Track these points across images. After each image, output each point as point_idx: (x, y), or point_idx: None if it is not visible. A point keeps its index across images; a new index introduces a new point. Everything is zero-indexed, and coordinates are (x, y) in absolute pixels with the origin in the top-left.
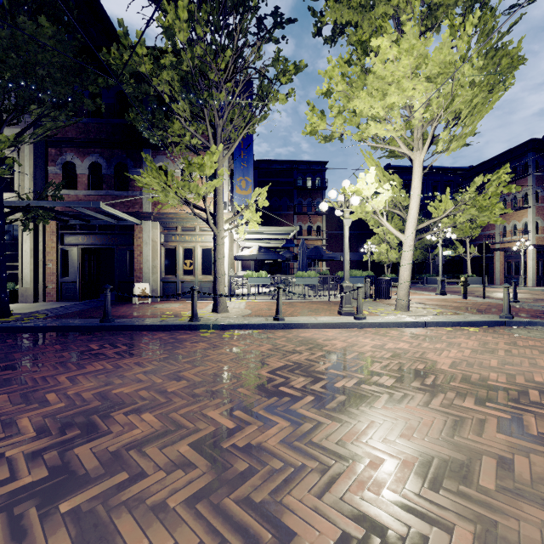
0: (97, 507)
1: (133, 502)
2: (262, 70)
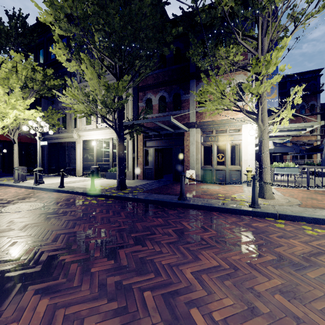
0: None
1: None
2: None
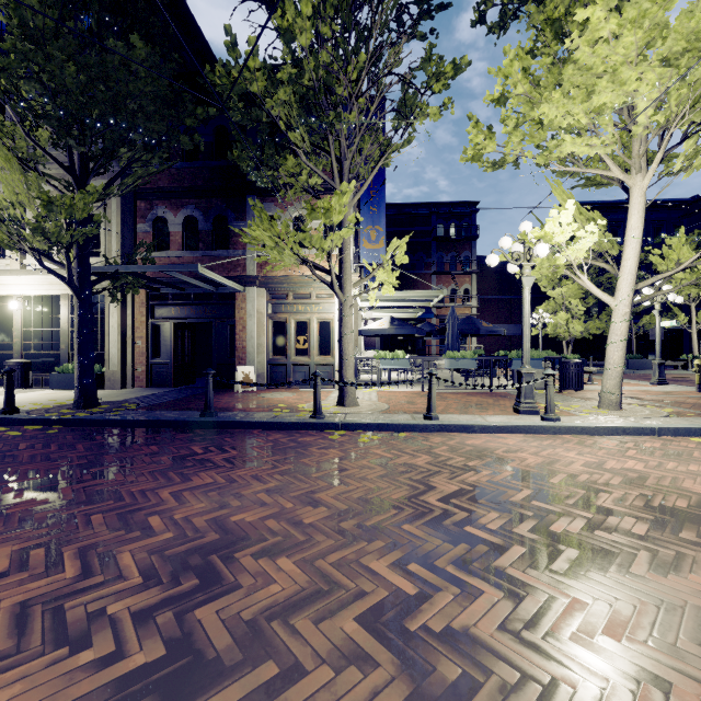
0: None
1: None
2: (407, 76)
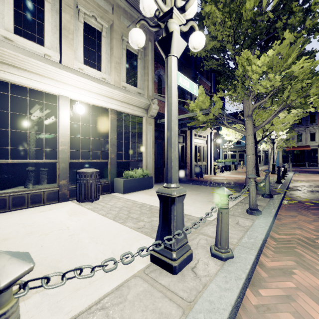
0: None
1: None
2: None
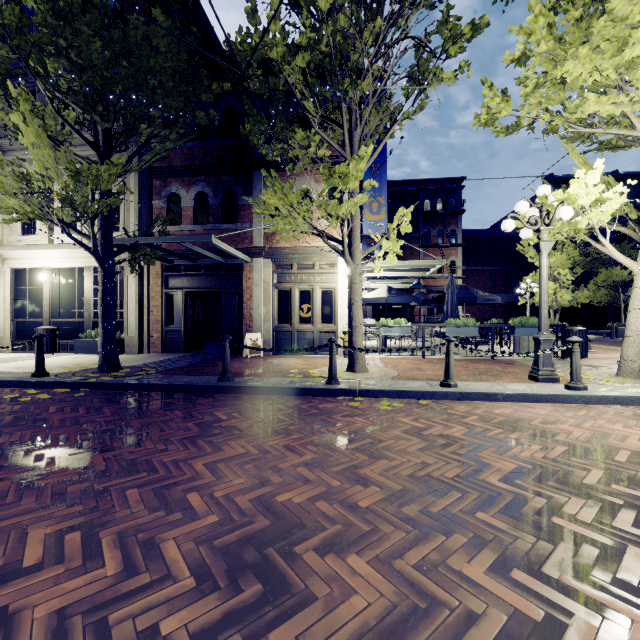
0: None
1: None
2: (422, 40)
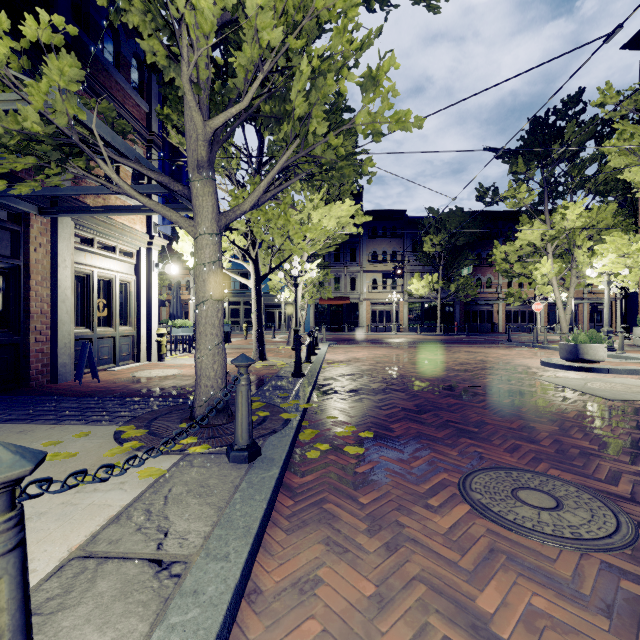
0: (487, 367)
1: (484, 366)
2: None
